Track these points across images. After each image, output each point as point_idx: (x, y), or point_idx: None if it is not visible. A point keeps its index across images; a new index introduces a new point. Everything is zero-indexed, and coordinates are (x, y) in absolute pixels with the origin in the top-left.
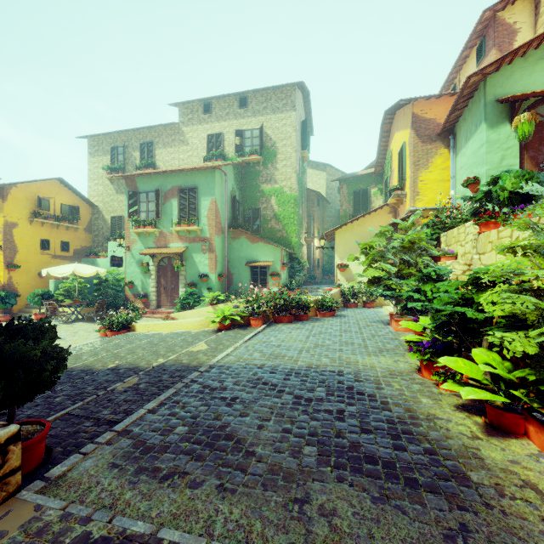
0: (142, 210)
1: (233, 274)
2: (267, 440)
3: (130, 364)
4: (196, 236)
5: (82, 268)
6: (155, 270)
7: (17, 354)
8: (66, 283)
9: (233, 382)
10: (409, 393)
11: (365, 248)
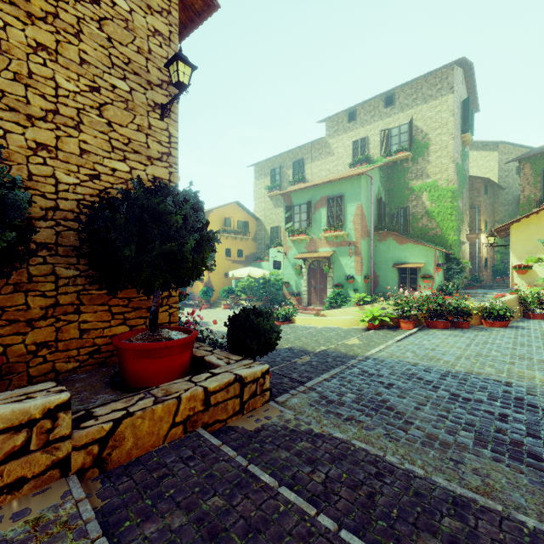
0: (296, 220)
1: (379, 276)
2: (423, 418)
3: (300, 347)
4: (343, 241)
5: (253, 270)
6: (307, 272)
7: (260, 327)
8: (242, 282)
9: (388, 372)
10: None
11: None
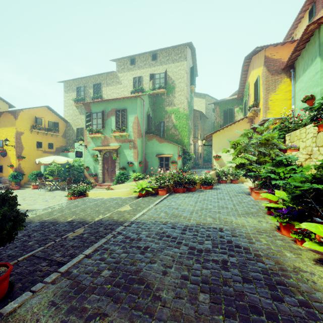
0: (94, 123)
1: (148, 162)
2: (170, 286)
3: (81, 218)
4: (126, 139)
5: (58, 158)
6: (102, 160)
7: None
8: (50, 167)
9: (146, 235)
10: (274, 248)
11: (234, 144)
